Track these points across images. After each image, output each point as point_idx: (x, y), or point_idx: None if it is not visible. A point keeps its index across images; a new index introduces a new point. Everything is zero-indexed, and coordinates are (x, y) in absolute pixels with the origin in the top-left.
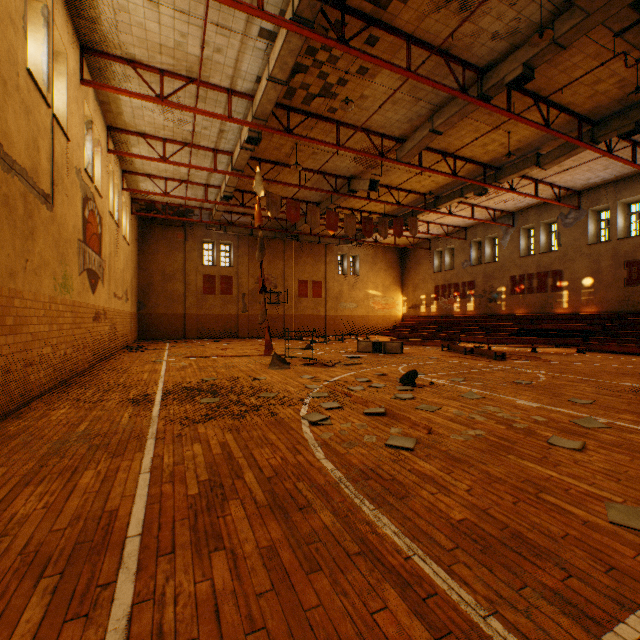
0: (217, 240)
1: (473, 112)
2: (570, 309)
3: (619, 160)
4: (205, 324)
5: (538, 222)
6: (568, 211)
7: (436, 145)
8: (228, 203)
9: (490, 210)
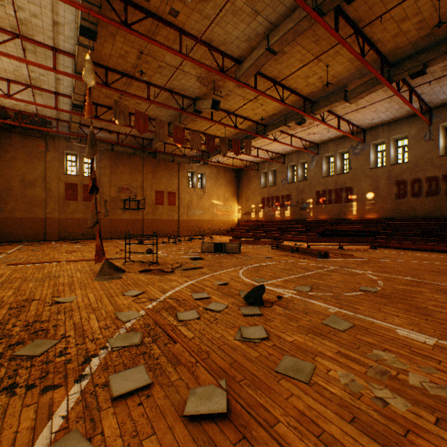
0: (80, 153)
1: (303, 38)
2: (358, 215)
3: (403, 100)
4: (67, 227)
5: (336, 151)
6: (357, 144)
7: (269, 72)
8: (81, 113)
9: (303, 141)
